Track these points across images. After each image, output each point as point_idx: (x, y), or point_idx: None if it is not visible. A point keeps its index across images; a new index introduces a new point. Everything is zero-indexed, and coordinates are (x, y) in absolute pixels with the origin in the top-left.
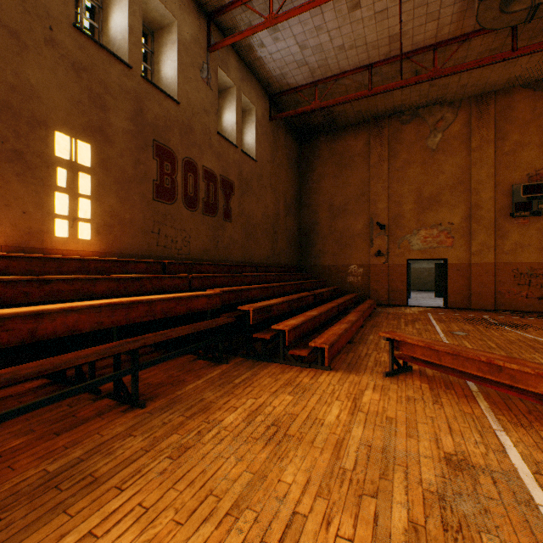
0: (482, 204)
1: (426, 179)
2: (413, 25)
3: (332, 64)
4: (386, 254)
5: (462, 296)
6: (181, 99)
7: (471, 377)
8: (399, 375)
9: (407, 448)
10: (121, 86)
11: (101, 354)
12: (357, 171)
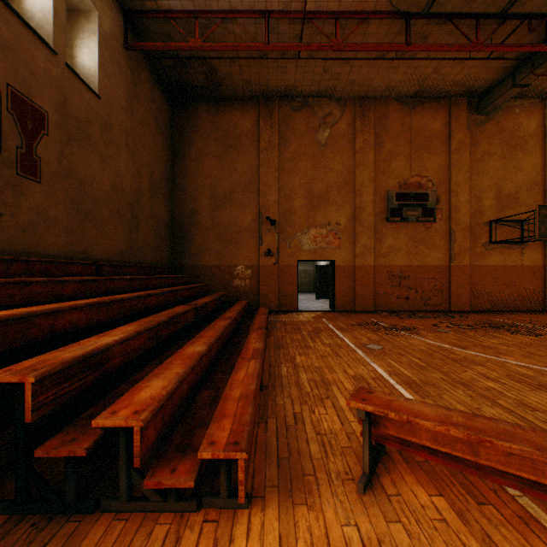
0: (365, 206)
1: (316, 175)
2: None
3: None
4: (277, 254)
5: (348, 298)
6: None
7: (541, 488)
8: (380, 477)
9: None
10: None
11: None
12: (245, 155)
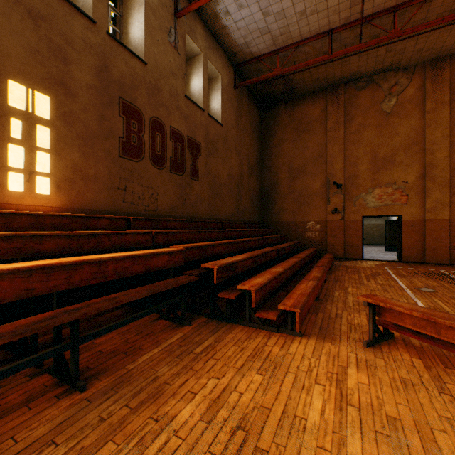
0: (436, 163)
1: (381, 141)
2: None
3: (293, 30)
4: (342, 212)
5: (417, 251)
6: (148, 60)
7: None
8: (381, 345)
9: None
10: (85, 41)
11: (18, 333)
12: (315, 135)
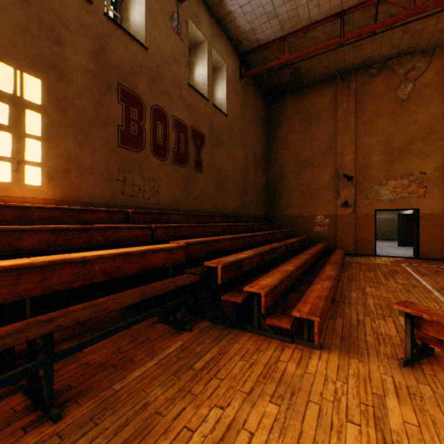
0: None
1: (395, 130)
2: None
3: (302, 13)
4: (353, 205)
5: (436, 247)
6: (149, 45)
7: None
8: (421, 364)
9: None
10: (80, 21)
11: None
12: (323, 126)
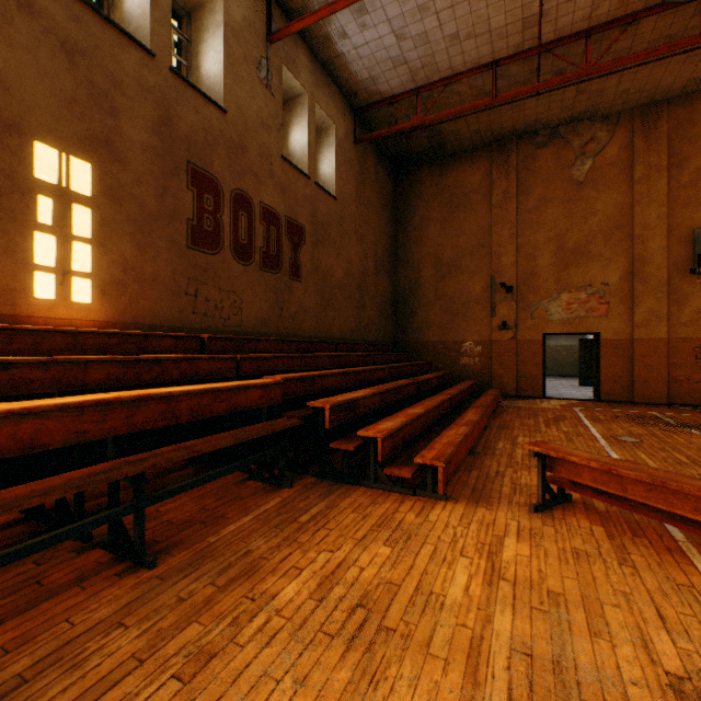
0: (650, 256)
1: (570, 223)
2: (558, 1)
3: (441, 61)
4: (514, 327)
5: (622, 384)
6: (228, 106)
7: (679, 521)
8: (553, 510)
9: (597, 661)
10: (139, 82)
11: (74, 486)
12: (474, 214)
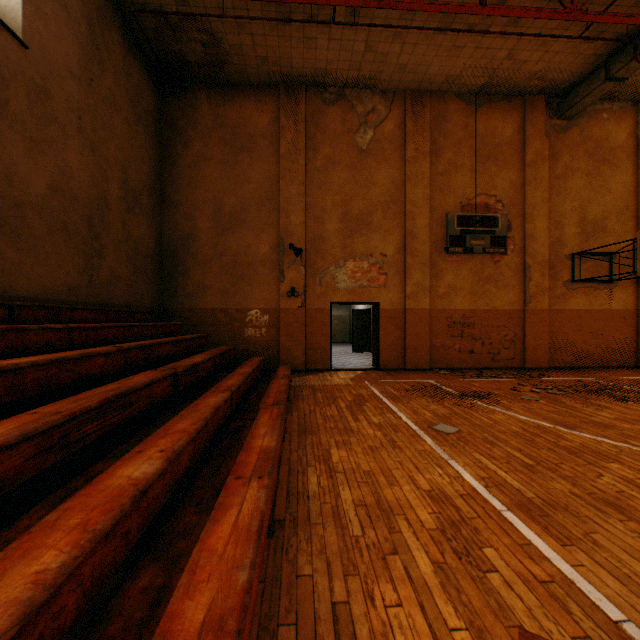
0: (418, 232)
1: (355, 190)
2: None
3: None
4: (303, 294)
5: (397, 353)
6: None
7: None
8: None
9: None
10: None
11: None
12: (261, 161)
